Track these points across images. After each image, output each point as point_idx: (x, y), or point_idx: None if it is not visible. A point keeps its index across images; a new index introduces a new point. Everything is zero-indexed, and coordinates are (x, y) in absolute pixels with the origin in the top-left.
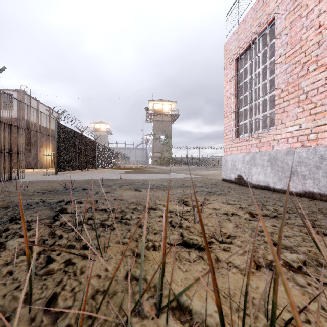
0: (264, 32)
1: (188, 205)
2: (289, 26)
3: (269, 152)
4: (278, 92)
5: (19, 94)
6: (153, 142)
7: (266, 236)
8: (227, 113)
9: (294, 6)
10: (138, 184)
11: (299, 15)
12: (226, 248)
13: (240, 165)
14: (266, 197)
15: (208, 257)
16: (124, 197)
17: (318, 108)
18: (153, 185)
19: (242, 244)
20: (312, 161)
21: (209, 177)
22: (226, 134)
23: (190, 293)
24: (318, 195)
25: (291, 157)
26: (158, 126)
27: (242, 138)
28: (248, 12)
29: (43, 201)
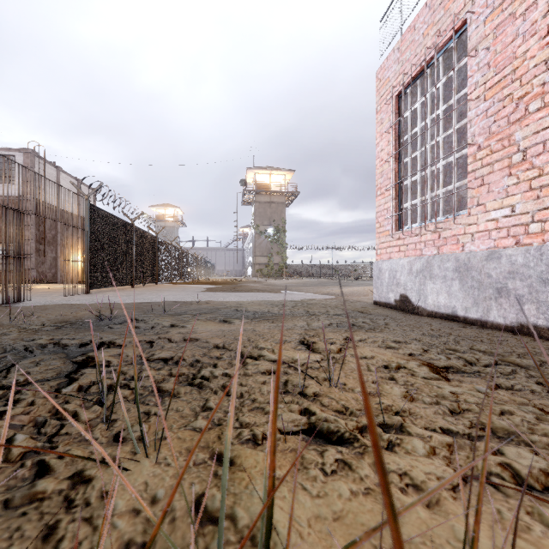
0: (447, 46)
1: (317, 350)
2: (493, 34)
3: (456, 254)
4: (472, 150)
5: (26, 156)
6: (254, 238)
7: None
8: (381, 188)
9: None
10: (227, 310)
11: (511, 13)
12: (394, 440)
13: (405, 277)
14: (453, 335)
15: None
16: (202, 335)
17: (545, 177)
18: (254, 313)
19: (424, 432)
20: (535, 271)
21: (351, 298)
22: (380, 224)
23: None
24: (545, 331)
25: (496, 264)
26: (263, 212)
27: (409, 231)
28: (419, 12)
29: (55, 343)
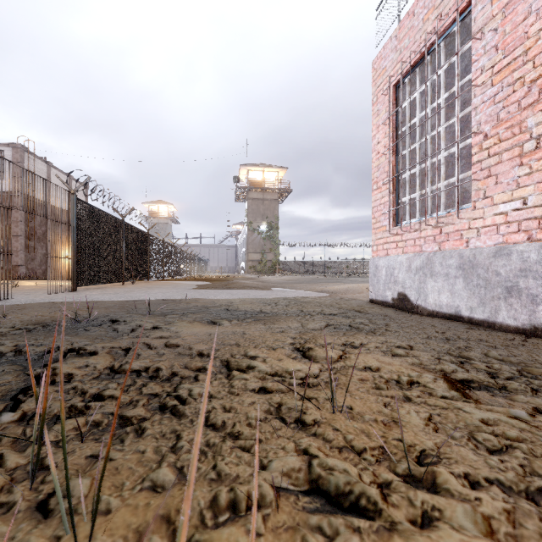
0: (449, 31)
1: (314, 359)
2: (502, 13)
3: (460, 250)
4: (477, 139)
5: (15, 151)
6: (247, 235)
7: None
8: (377, 182)
9: None
10: (217, 310)
11: None
12: (430, 507)
13: (404, 275)
14: (462, 339)
15: None
16: (185, 340)
17: None
18: (245, 313)
19: (468, 491)
20: None
21: (345, 296)
22: (376, 219)
23: None
24: None
25: (506, 261)
26: (256, 208)
27: (407, 227)
28: None
29: (18, 350)
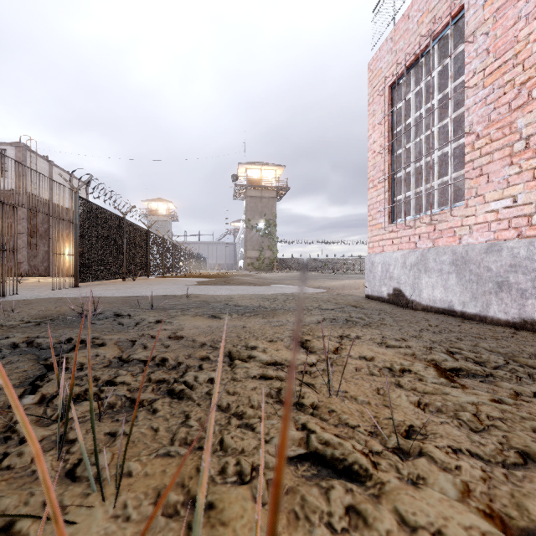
0: (443, 34)
1: (312, 350)
2: (493, 18)
3: (453, 247)
4: (470, 139)
5: (18, 150)
6: (245, 232)
7: None
8: (373, 181)
9: None
10: (217, 304)
11: None
12: (415, 473)
13: (399, 271)
14: (454, 332)
15: None
16: (188, 332)
17: None
18: (245, 307)
19: (450, 460)
20: None
21: (342, 292)
22: (372, 216)
23: None
24: None
25: (496, 257)
26: (255, 206)
27: (403, 224)
28: (413, 0)
29: (29, 342)
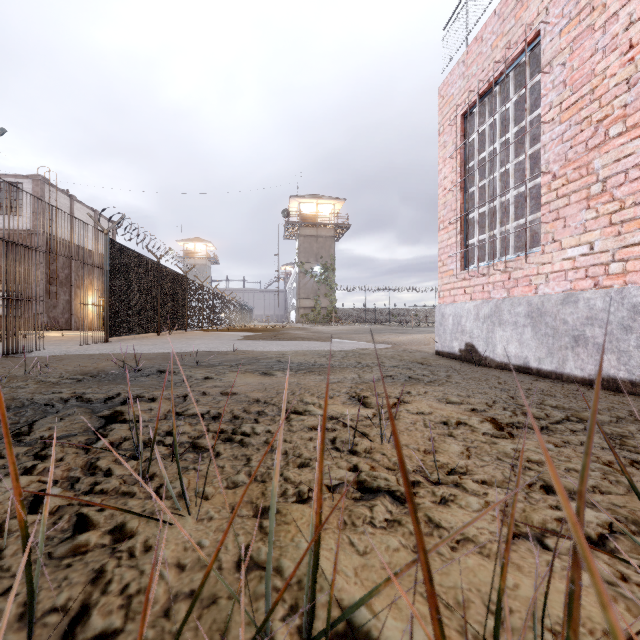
0: (518, 60)
1: (369, 405)
2: (570, 48)
3: (529, 297)
4: (546, 179)
5: (35, 183)
6: (298, 278)
7: (566, 511)
8: (444, 222)
9: (579, 8)
10: (268, 361)
11: (589, 25)
12: (448, 496)
13: (471, 324)
14: (523, 389)
15: (419, 547)
16: (240, 388)
17: (626, 211)
18: (299, 364)
19: (480, 488)
20: (615, 317)
21: (410, 348)
22: (443, 262)
23: (374, 600)
24: (626, 384)
25: (573, 309)
26: (309, 247)
27: (476, 271)
28: (487, 21)
29: (78, 397)
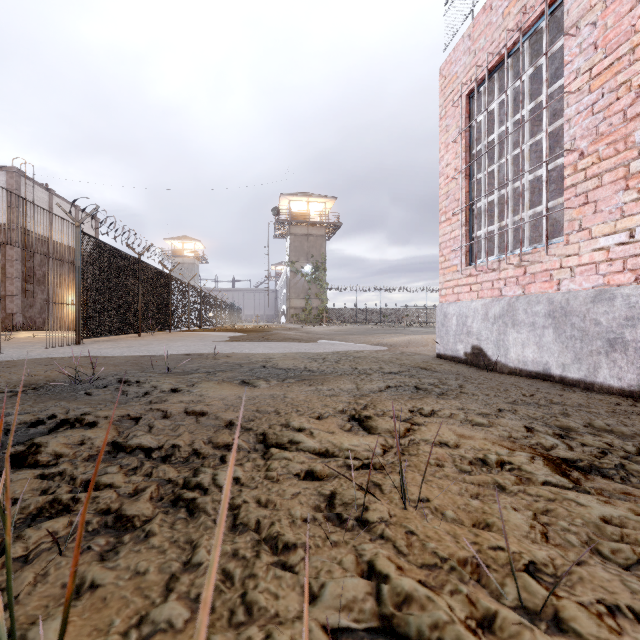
0: (535, 27)
1: (374, 431)
2: (602, 3)
3: (549, 295)
4: (571, 158)
5: (10, 176)
6: (288, 277)
7: None
8: (446, 213)
9: None
10: (252, 367)
11: None
12: None
13: (479, 324)
14: (556, 404)
15: None
16: (212, 406)
17: None
18: (286, 371)
19: (607, 634)
20: None
21: (407, 350)
22: (445, 257)
23: None
24: None
25: (607, 307)
26: (300, 246)
27: (484, 266)
28: None
29: None
